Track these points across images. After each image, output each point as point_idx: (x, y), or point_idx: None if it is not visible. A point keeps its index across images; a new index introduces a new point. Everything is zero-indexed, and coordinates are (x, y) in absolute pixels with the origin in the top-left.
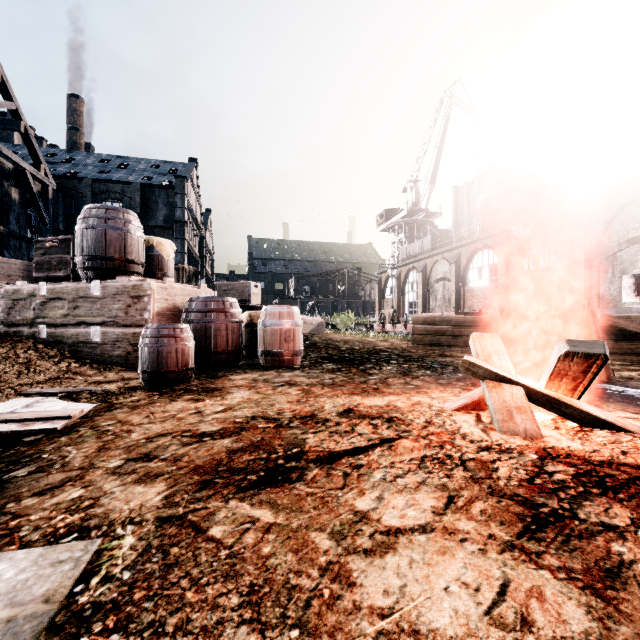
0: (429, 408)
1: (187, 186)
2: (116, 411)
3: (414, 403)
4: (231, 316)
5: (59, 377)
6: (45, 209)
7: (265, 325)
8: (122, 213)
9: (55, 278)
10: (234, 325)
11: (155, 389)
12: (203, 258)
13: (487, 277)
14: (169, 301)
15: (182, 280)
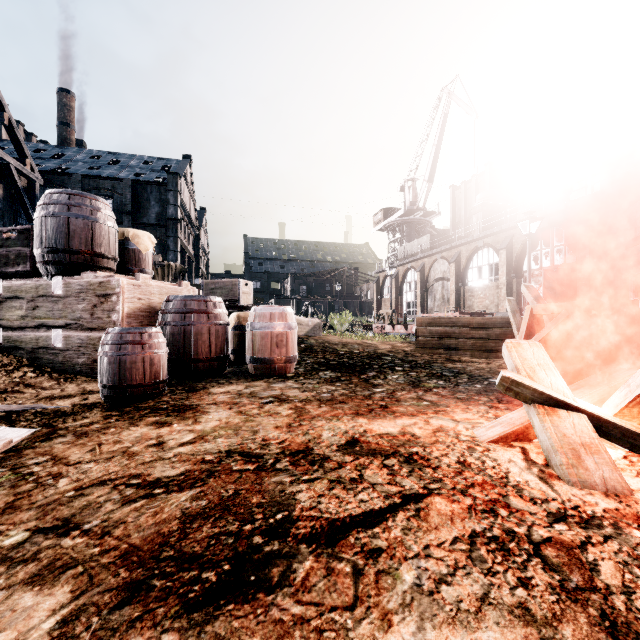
0: (456, 438)
1: (180, 183)
2: (56, 440)
3: (435, 429)
4: (214, 318)
5: (6, 391)
6: (31, 205)
7: (254, 328)
8: (89, 199)
9: (13, 274)
10: (218, 328)
11: (116, 407)
12: (197, 257)
13: (487, 276)
14: (143, 300)
15: (168, 278)
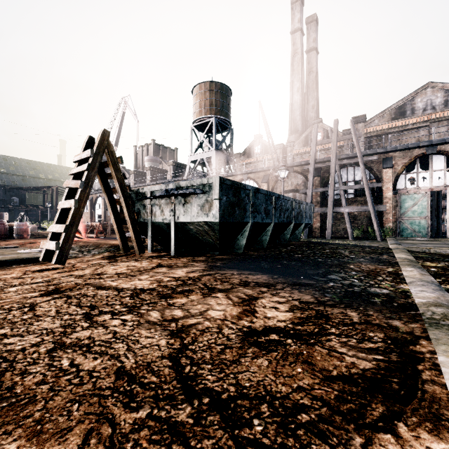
0: None
1: None
2: None
3: None
4: (6, 225)
5: None
6: None
7: (17, 227)
8: None
9: None
10: (7, 228)
11: None
12: None
13: None
14: None
15: None
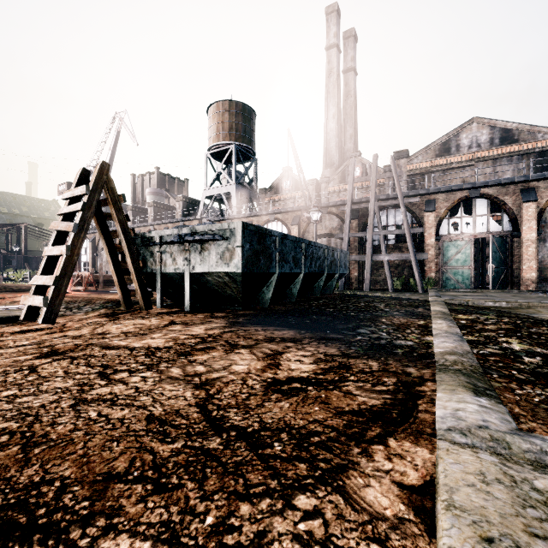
0: None
1: None
2: None
3: None
4: None
5: None
6: None
7: None
8: None
9: None
10: None
11: None
12: None
13: None
14: None
15: None
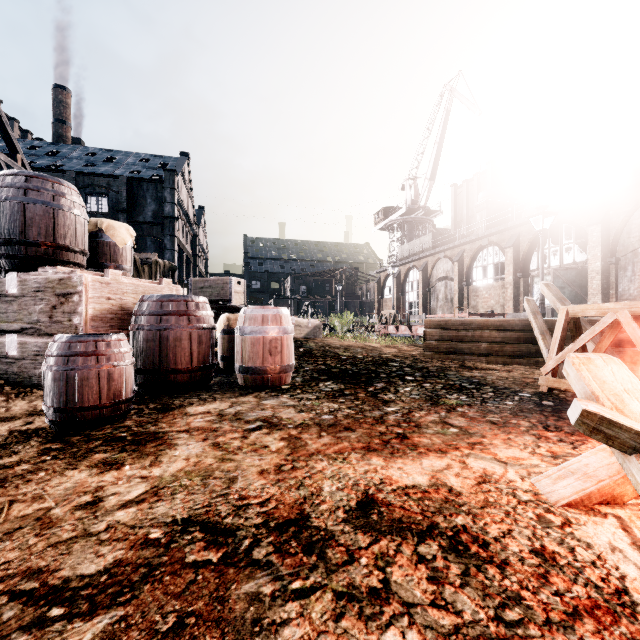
0: (514, 496)
1: (178, 181)
2: None
3: (479, 478)
4: (197, 321)
5: None
6: None
7: (243, 332)
8: (51, 183)
9: None
10: (201, 333)
11: (61, 436)
12: (196, 256)
13: (492, 276)
14: (113, 301)
15: (155, 276)
